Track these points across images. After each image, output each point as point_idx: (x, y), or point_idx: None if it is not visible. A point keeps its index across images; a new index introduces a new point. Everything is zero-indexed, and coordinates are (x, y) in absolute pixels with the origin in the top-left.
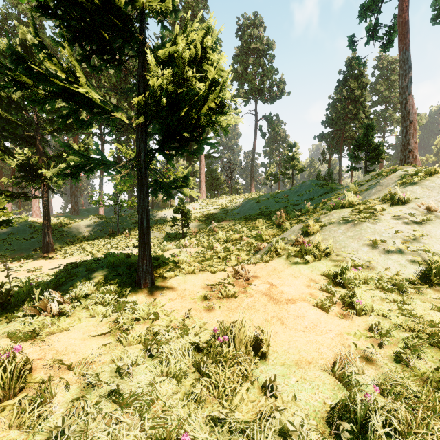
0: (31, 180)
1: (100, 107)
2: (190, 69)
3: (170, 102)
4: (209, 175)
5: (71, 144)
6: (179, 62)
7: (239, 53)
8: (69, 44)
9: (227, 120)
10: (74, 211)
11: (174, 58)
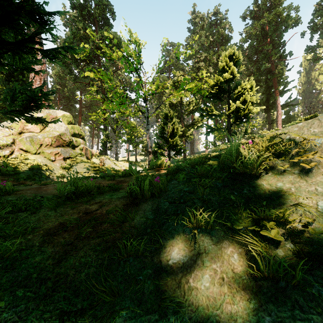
0: (180, 138)
1: (217, 114)
2: (240, 104)
3: (236, 111)
4: (286, 121)
5: (194, 118)
6: (237, 104)
7: (319, 7)
8: (209, 99)
9: (256, 110)
10: (192, 153)
11: (238, 95)
